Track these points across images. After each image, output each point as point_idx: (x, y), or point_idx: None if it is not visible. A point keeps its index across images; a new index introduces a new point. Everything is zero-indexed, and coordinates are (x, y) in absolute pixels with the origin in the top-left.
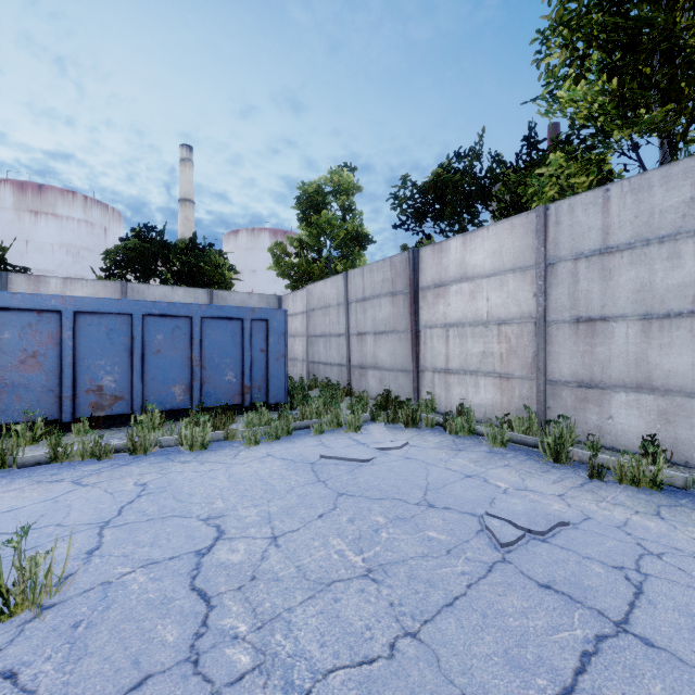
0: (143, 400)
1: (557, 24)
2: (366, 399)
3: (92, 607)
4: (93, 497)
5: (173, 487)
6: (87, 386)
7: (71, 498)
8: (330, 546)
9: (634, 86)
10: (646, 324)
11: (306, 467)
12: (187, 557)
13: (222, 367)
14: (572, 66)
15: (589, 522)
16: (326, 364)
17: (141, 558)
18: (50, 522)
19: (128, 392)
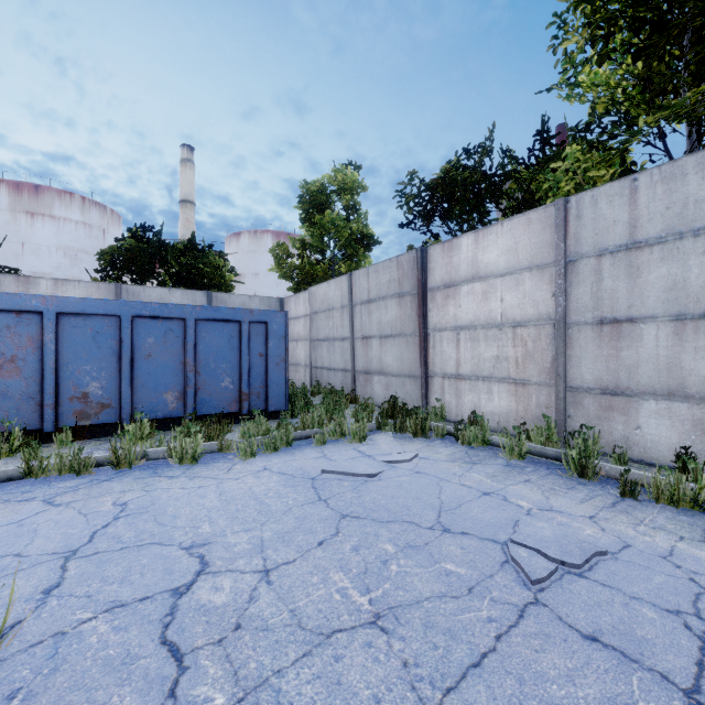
0: (133, 407)
1: (579, 0)
2: (371, 406)
3: (36, 669)
4: (64, 520)
5: (156, 507)
6: (71, 392)
7: (38, 522)
8: (331, 583)
9: (661, 69)
10: (679, 325)
11: (306, 483)
12: (161, 598)
13: (218, 373)
14: (592, 51)
15: (629, 551)
16: (329, 369)
17: (107, 600)
18: (8, 552)
19: (116, 399)
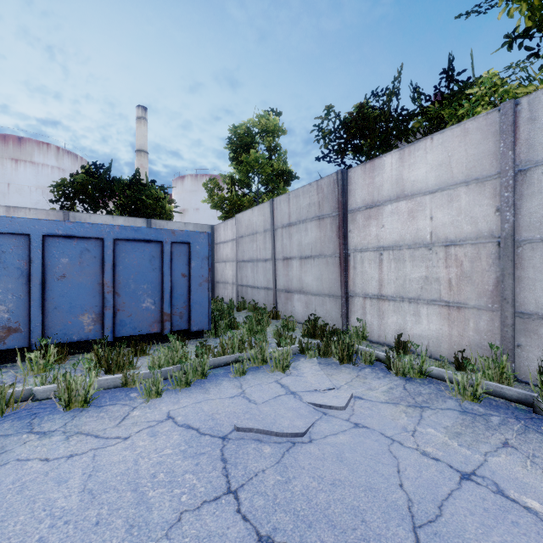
0: (44, 331)
1: None
2: (292, 324)
3: None
4: None
5: None
6: None
7: None
8: None
9: None
10: None
11: (214, 449)
12: None
13: (138, 293)
14: None
15: None
16: (253, 287)
17: None
18: None
19: (25, 323)
